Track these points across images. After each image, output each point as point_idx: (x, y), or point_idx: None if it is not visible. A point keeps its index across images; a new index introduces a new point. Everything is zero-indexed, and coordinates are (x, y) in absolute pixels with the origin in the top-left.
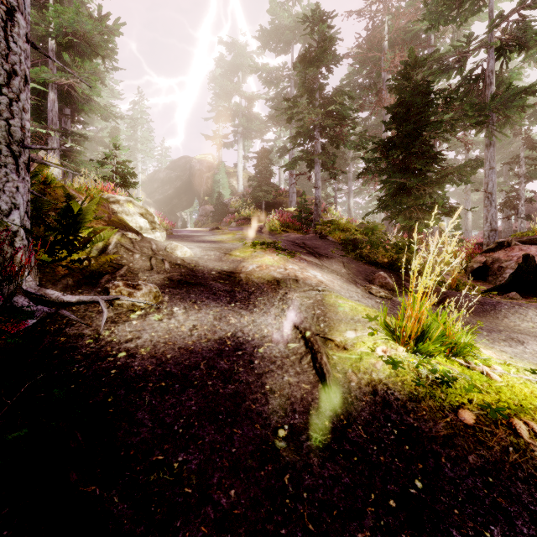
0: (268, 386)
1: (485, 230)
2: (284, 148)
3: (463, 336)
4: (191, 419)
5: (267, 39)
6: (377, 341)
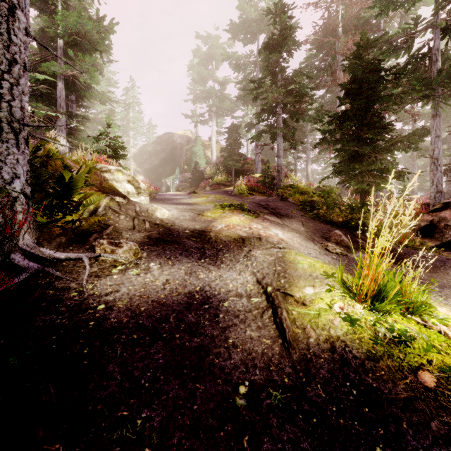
0: (231, 340)
1: (431, 192)
2: (251, 124)
3: (419, 295)
4: (158, 372)
5: (236, 31)
6: (335, 297)
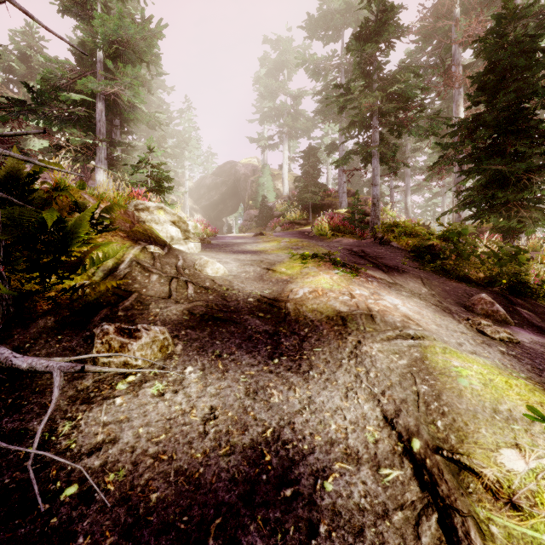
0: None
1: None
2: (333, 145)
3: None
4: None
5: (314, 28)
6: None
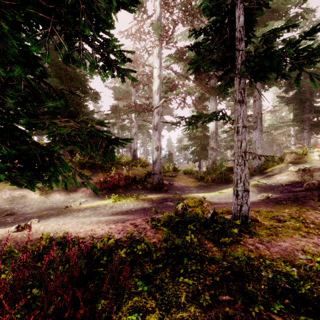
0: None
1: None
2: None
3: None
4: None
5: None
6: None
